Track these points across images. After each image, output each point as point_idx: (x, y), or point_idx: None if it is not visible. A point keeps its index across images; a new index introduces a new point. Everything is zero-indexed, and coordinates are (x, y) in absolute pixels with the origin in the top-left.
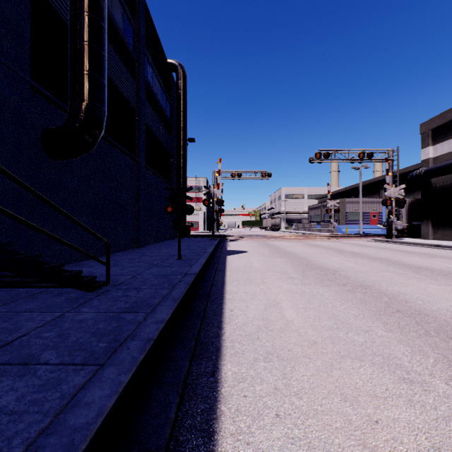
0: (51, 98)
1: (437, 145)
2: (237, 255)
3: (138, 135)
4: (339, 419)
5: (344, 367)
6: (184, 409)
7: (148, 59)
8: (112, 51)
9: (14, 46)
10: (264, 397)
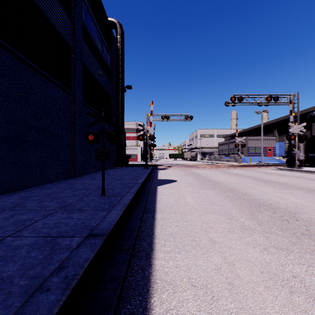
0: None
1: None
2: (167, 185)
3: (73, 72)
4: None
5: None
6: None
7: (87, 8)
8: None
9: None
10: None
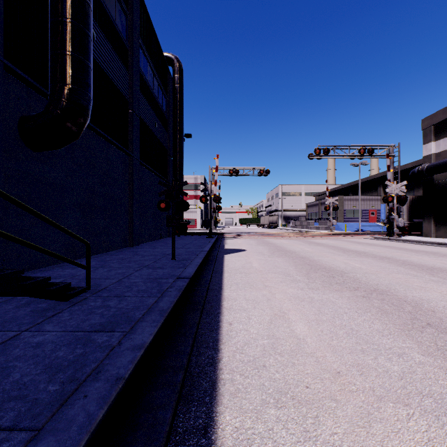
0: (30, 81)
1: (440, 141)
2: (235, 254)
3: (131, 129)
4: None
5: (386, 418)
6: None
7: (143, 50)
8: (103, 38)
9: None
10: None
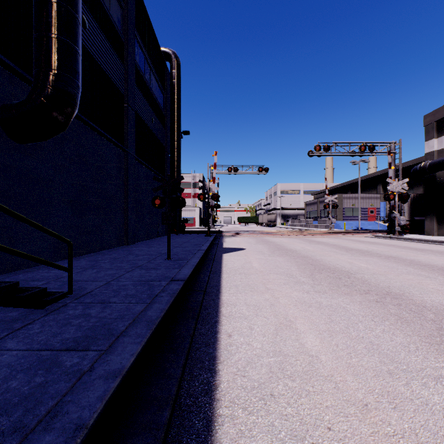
0: (12, 67)
1: (442, 137)
2: (234, 253)
3: (126, 123)
4: None
5: None
6: None
7: (139, 44)
8: (96, 27)
9: None
10: None
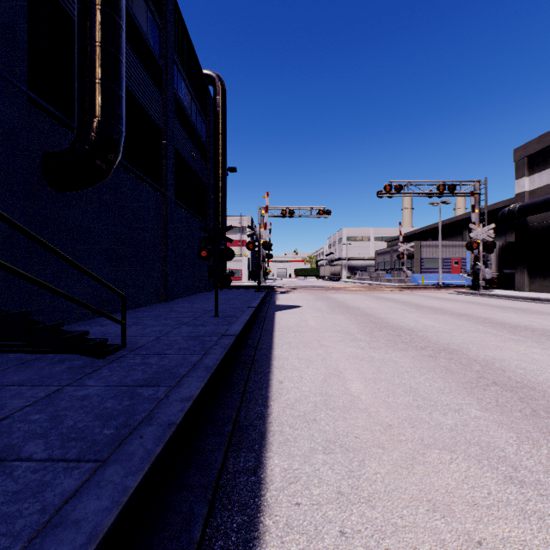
0: (54, 113)
1: (534, 176)
2: (288, 310)
3: (165, 163)
4: (427, 538)
5: (429, 461)
6: (214, 524)
7: (179, 69)
8: (133, 58)
9: (5, 47)
10: (324, 506)
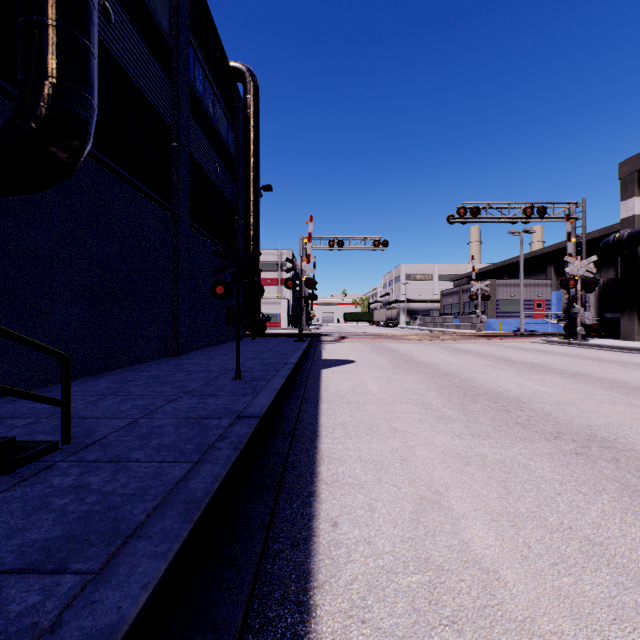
0: None
1: None
2: (339, 368)
3: (176, 172)
4: None
5: None
6: None
7: (196, 53)
8: (127, 23)
9: None
10: None
